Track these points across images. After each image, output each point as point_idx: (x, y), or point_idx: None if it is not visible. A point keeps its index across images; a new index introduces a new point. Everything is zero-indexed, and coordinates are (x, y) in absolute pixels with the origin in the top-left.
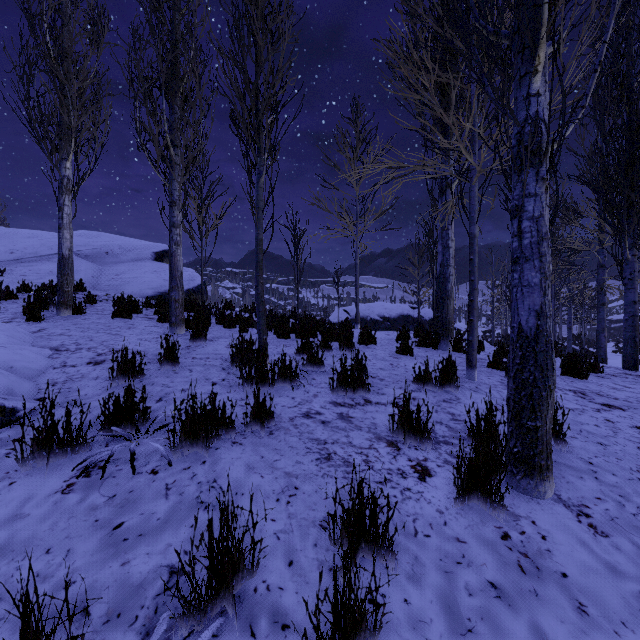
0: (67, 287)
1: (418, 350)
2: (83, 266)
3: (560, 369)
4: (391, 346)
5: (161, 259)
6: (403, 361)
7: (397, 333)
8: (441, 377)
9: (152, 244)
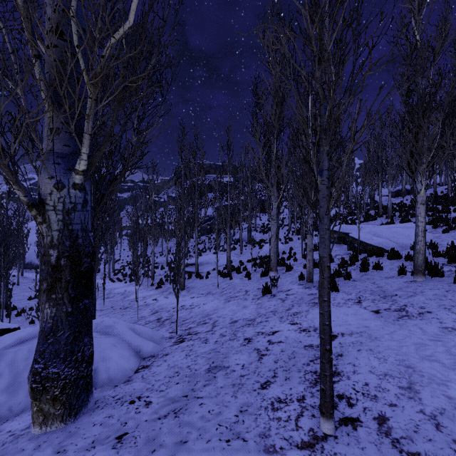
0: None
1: None
2: None
3: None
4: None
5: None
6: None
7: None
8: None
9: None
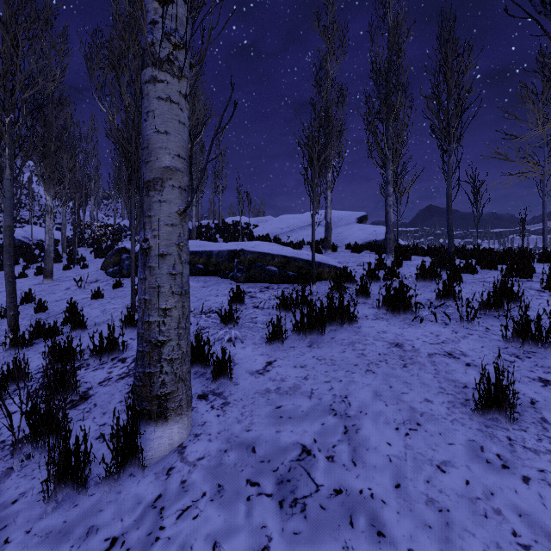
0: (329, 238)
1: None
2: (321, 230)
3: None
4: None
5: (361, 222)
6: None
7: None
8: None
9: (354, 213)
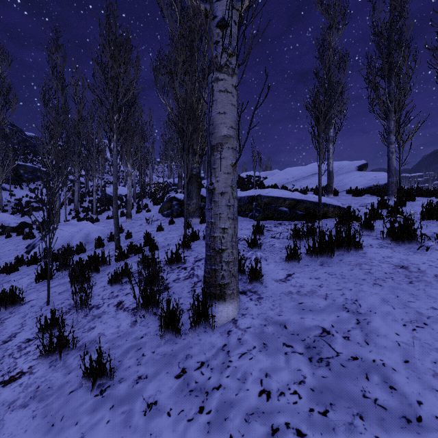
0: (331, 184)
1: None
2: (323, 179)
3: None
4: None
5: (361, 170)
6: None
7: None
8: None
9: (354, 162)
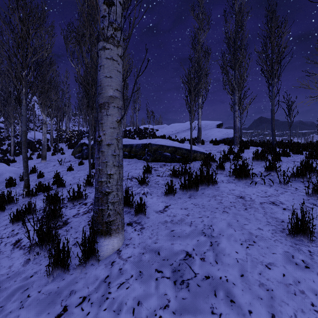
0: (200, 136)
1: None
2: (195, 132)
3: None
4: None
5: (219, 127)
6: None
7: None
8: None
9: (214, 122)
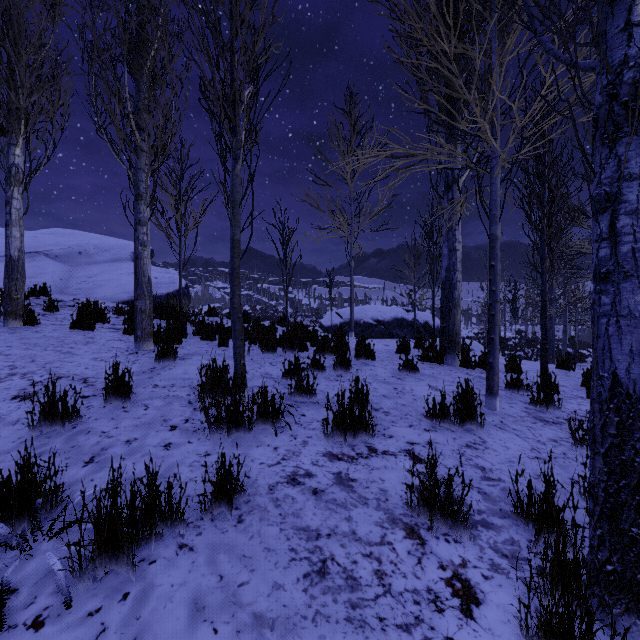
0: (16, 294)
1: (422, 366)
2: (50, 267)
3: (581, 388)
4: (391, 361)
5: None
6: (408, 383)
7: (397, 345)
8: (461, 412)
9: (132, 243)
